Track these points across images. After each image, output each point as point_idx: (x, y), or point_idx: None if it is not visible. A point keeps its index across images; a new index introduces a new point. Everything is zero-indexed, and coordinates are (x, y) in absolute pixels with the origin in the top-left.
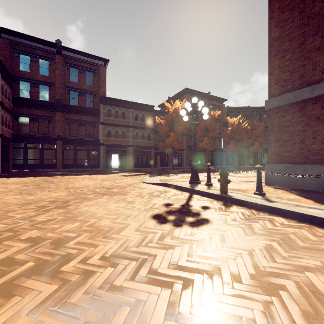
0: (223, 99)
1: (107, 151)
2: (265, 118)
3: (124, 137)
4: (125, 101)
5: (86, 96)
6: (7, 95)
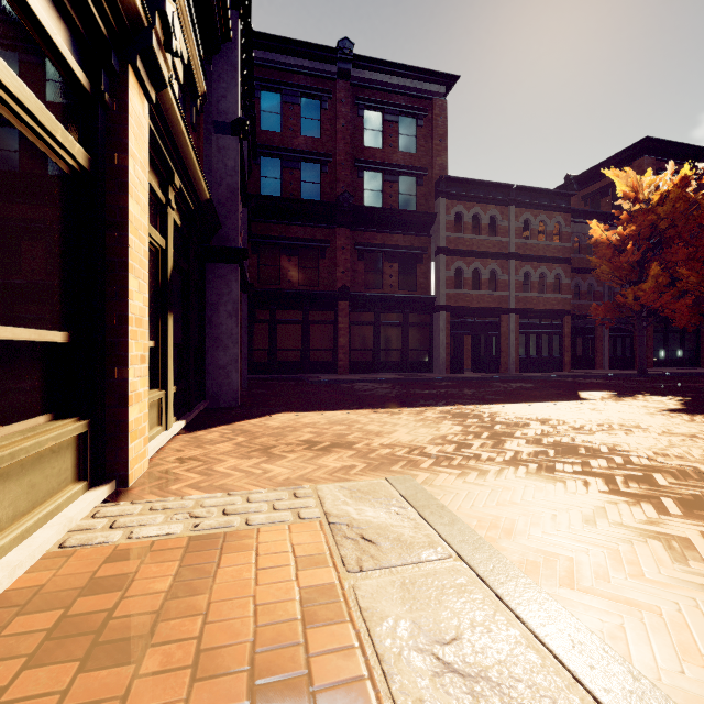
0: None
1: (452, 325)
2: None
3: (494, 288)
4: (498, 186)
5: (399, 183)
6: None
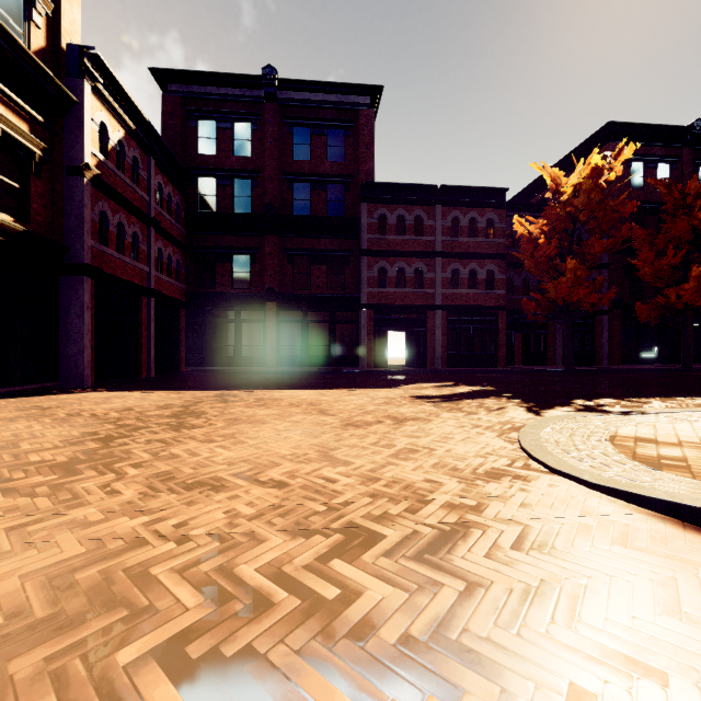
0: None
1: (377, 322)
2: None
3: (421, 286)
4: (422, 187)
5: (328, 191)
6: (174, 208)
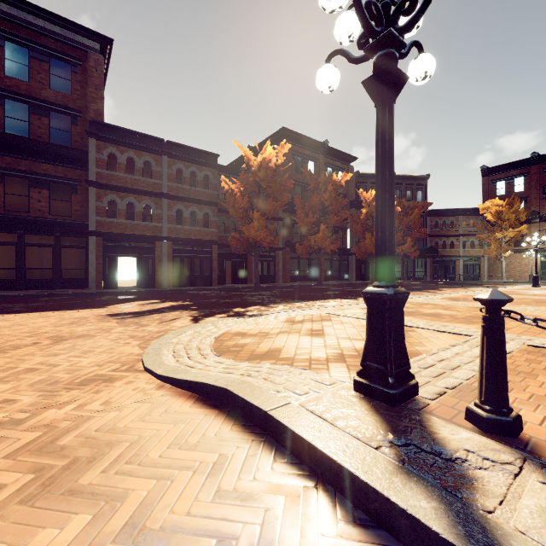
0: (350, 157)
1: (107, 248)
2: (420, 195)
3: (150, 220)
4: (151, 138)
5: (52, 118)
6: None
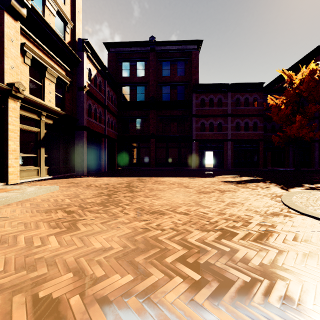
0: None
1: (200, 147)
2: None
3: (221, 130)
4: (222, 85)
5: (177, 89)
6: (113, 100)
